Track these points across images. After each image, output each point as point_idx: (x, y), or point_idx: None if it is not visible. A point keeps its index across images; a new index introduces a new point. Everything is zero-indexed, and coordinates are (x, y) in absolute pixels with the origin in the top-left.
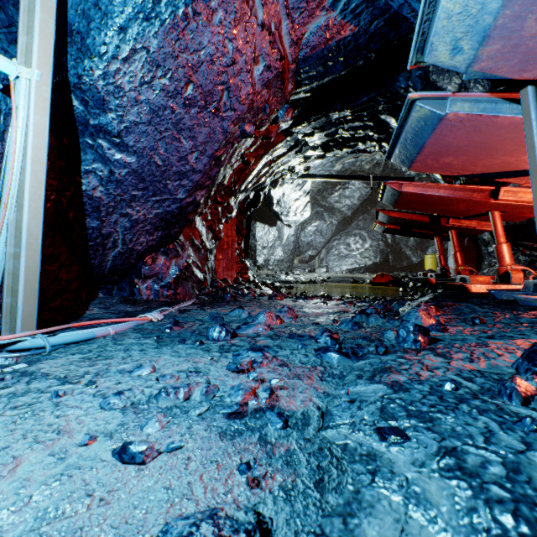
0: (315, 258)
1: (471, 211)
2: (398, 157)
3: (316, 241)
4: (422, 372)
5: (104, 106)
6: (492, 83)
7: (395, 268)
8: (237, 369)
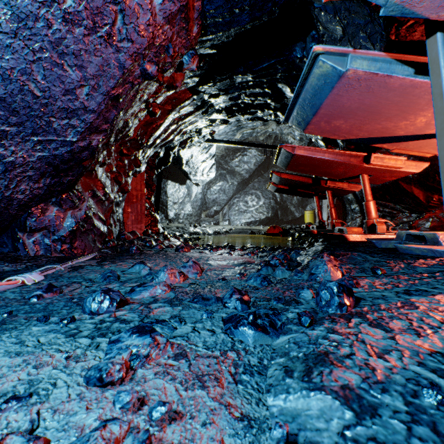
0: (219, 212)
1: (346, 174)
2: (295, 119)
3: (220, 198)
4: (372, 360)
5: None
6: (386, 45)
7: (283, 222)
8: (99, 383)
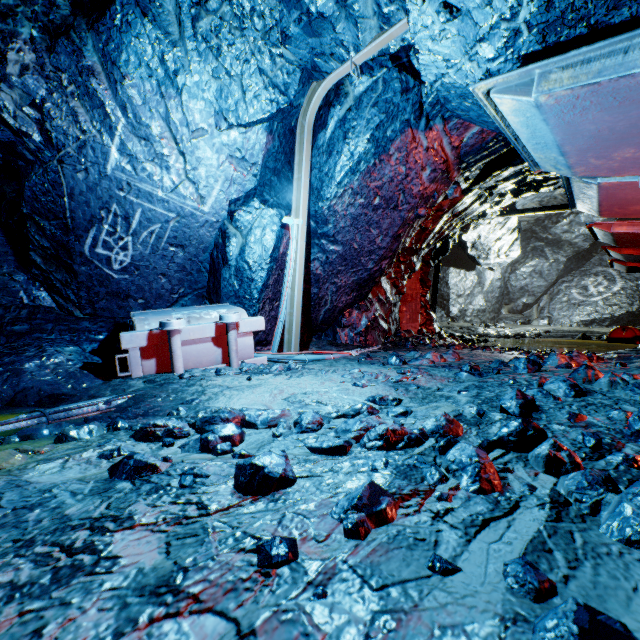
0: (531, 306)
1: None
2: (581, 207)
3: (533, 285)
4: (507, 379)
5: (326, 223)
6: None
7: None
8: (401, 372)
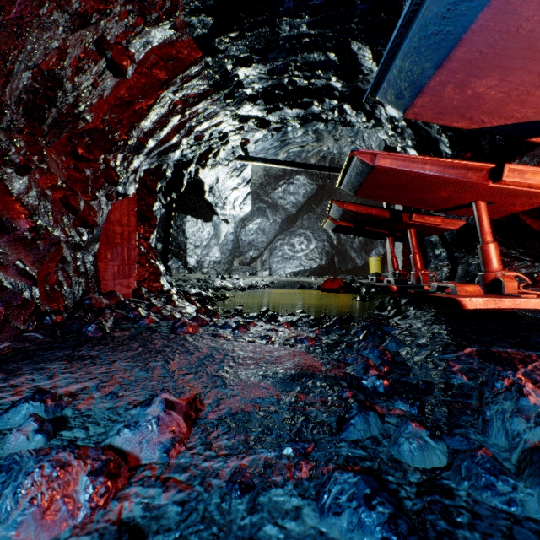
0: (257, 259)
1: (450, 202)
2: (393, 84)
3: (259, 240)
4: None
5: None
6: None
7: (341, 271)
8: None
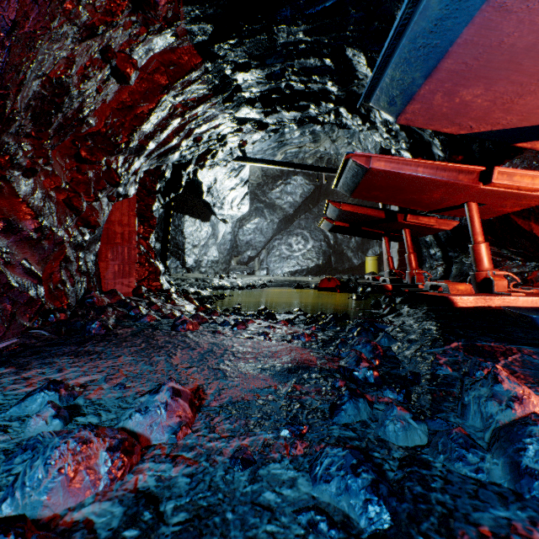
0: (254, 259)
1: (443, 203)
2: (385, 92)
3: (256, 240)
4: None
5: None
6: None
7: (337, 271)
8: None
